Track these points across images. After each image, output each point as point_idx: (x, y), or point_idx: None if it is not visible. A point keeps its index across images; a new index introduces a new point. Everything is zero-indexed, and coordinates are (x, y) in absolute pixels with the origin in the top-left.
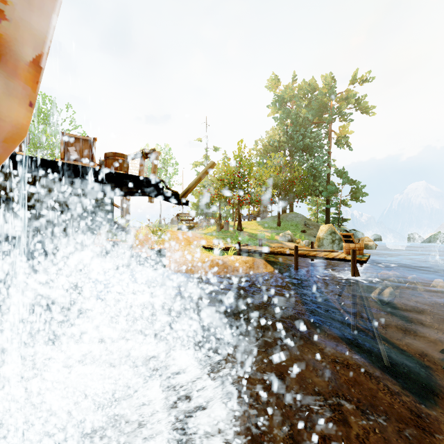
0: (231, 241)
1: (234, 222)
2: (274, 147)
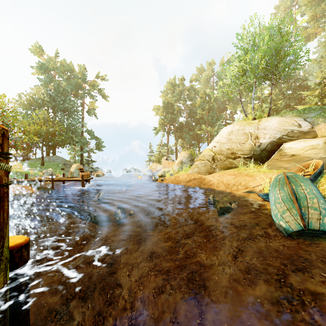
0: None
1: None
2: (38, 103)
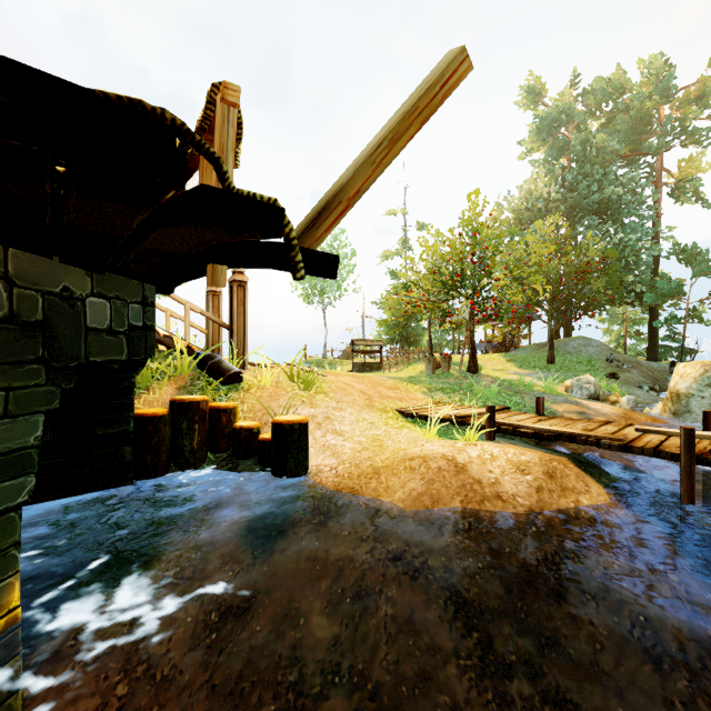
0: (460, 397)
1: (462, 356)
2: (536, 211)
